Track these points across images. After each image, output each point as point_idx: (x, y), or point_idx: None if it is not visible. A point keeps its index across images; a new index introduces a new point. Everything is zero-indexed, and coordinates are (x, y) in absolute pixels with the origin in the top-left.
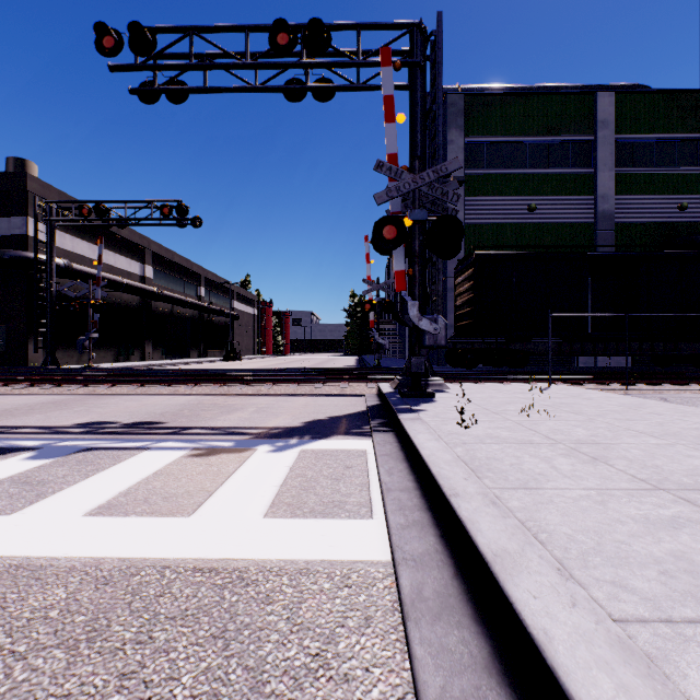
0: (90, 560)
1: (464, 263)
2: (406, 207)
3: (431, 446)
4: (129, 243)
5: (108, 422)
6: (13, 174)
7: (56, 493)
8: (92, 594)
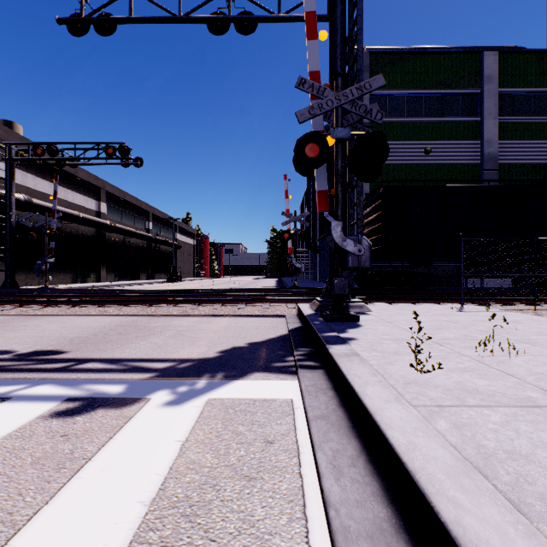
0: None
1: (371, 196)
2: (327, 130)
3: (398, 419)
4: (86, 183)
5: (2, 352)
6: None
7: None
8: None
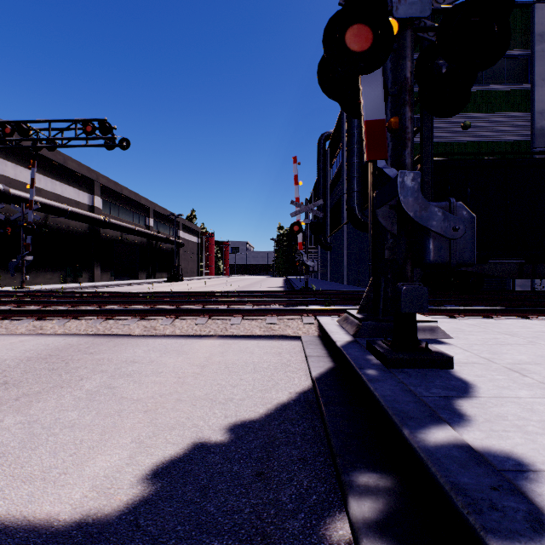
0: None
1: None
2: None
3: None
4: (77, 175)
5: None
6: None
7: None
8: None
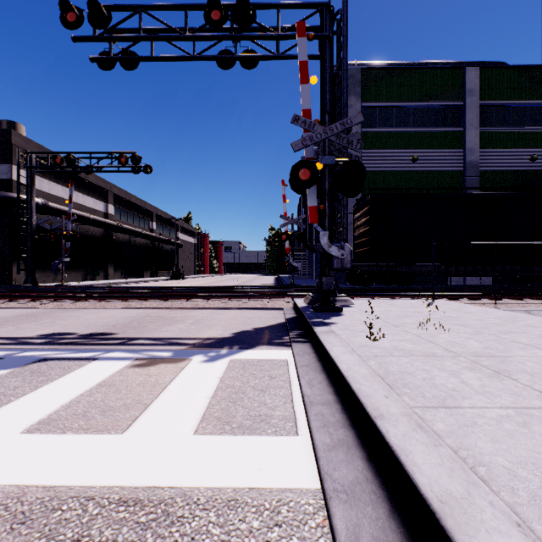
0: (13, 489)
1: (361, 202)
2: (317, 154)
3: (347, 360)
4: (95, 186)
5: (67, 333)
6: (1, 131)
7: (2, 407)
8: (4, 538)
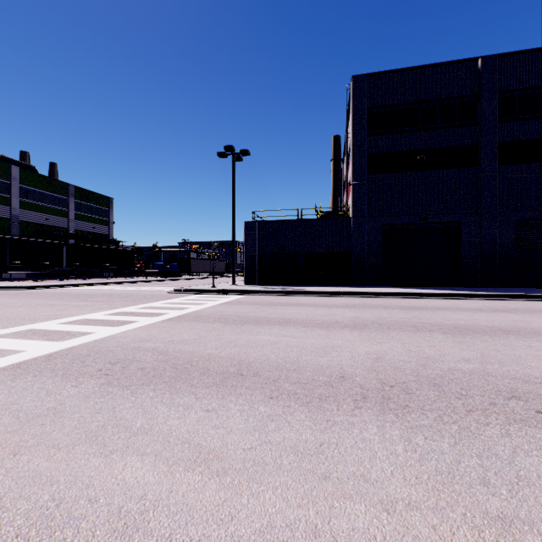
0: None
1: None
2: None
3: None
4: None
5: None
6: None
7: None
8: None
